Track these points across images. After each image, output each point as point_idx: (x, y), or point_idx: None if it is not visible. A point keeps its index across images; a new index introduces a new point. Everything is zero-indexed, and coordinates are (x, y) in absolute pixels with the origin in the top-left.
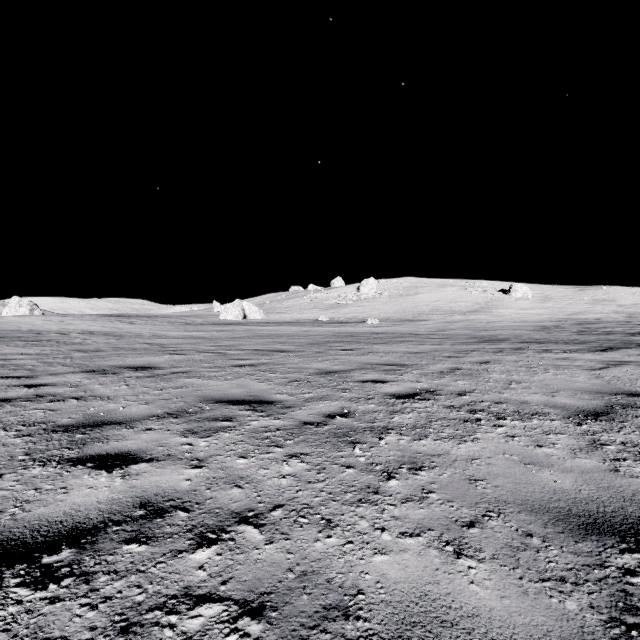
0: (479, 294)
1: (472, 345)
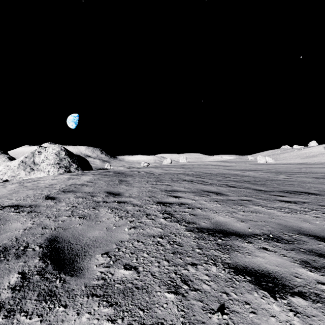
0: None
1: None
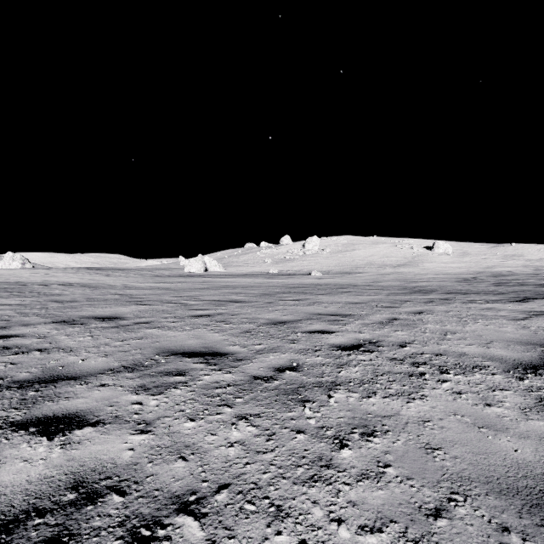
0: (407, 250)
1: (405, 296)
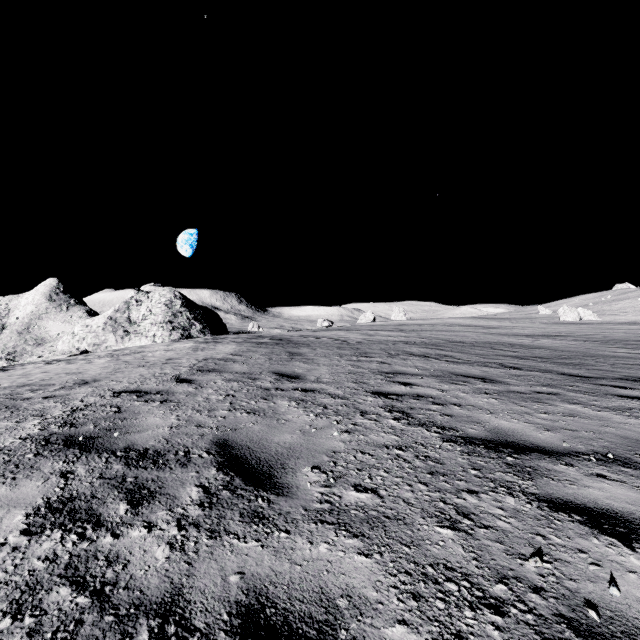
0: None
1: None
